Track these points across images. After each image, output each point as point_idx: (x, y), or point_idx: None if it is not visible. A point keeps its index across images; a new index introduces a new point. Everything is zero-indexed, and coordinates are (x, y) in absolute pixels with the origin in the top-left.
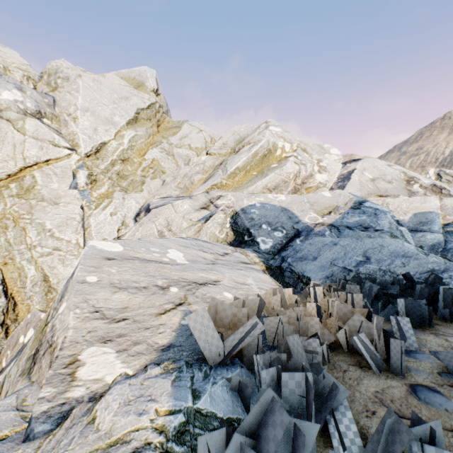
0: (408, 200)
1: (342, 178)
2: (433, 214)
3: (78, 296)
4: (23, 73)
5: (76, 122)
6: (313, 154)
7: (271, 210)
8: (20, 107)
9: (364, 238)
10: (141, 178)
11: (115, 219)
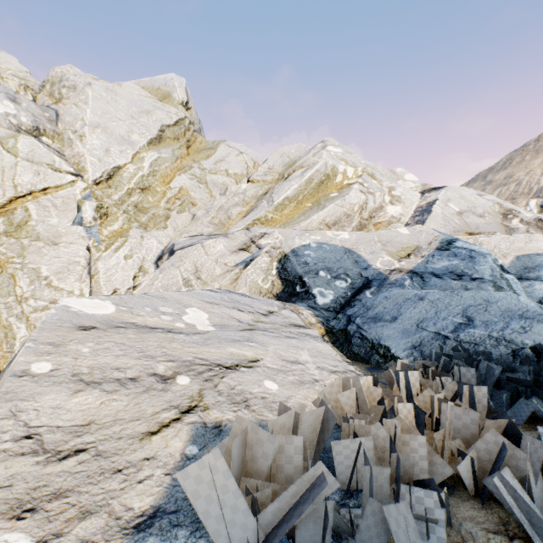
0: (507, 239)
1: (421, 210)
2: (542, 256)
3: (3, 405)
4: (20, 81)
5: (82, 141)
6: (384, 181)
7: (331, 252)
8: (12, 122)
9: (458, 289)
10: (165, 211)
11: (130, 263)
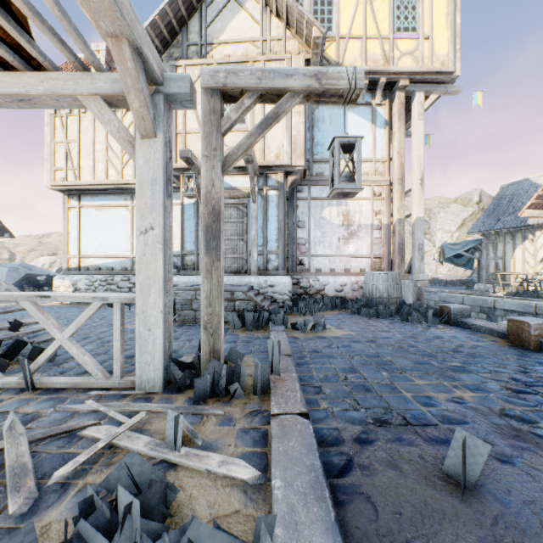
0: None
1: None
2: None
3: None
4: None
5: (435, 236)
6: None
7: None
8: None
9: None
10: None
11: (445, 269)
